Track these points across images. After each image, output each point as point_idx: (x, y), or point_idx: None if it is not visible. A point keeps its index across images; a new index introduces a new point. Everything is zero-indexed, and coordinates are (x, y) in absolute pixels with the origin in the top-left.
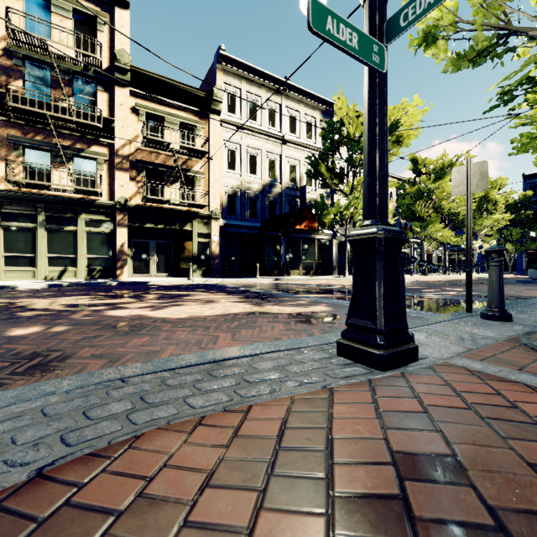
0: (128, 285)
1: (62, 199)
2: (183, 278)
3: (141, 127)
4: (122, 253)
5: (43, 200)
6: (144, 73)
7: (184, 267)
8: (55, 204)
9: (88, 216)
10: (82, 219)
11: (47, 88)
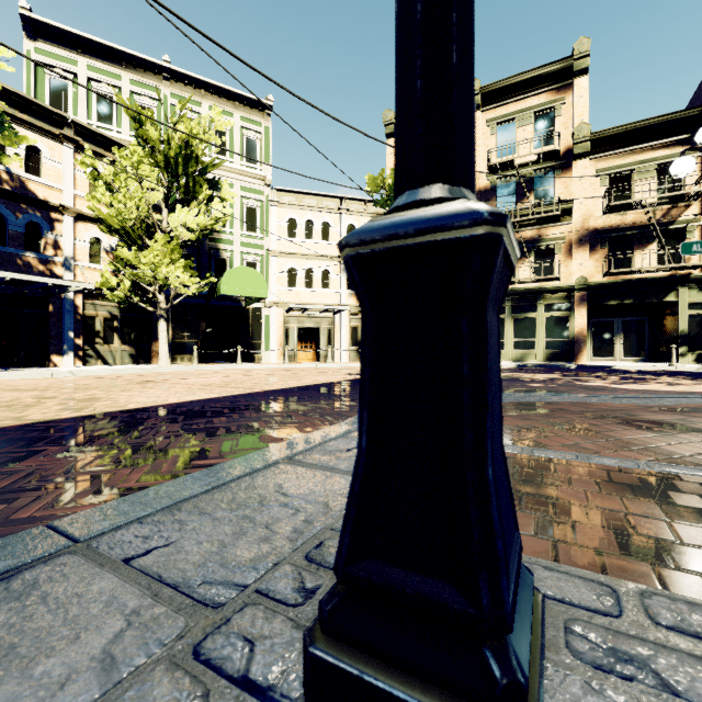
0: (588, 369)
1: (524, 290)
2: (662, 365)
3: (602, 194)
4: (580, 336)
5: (510, 293)
6: (606, 133)
7: (664, 349)
8: (519, 295)
9: (546, 302)
10: (541, 305)
11: (512, 196)
